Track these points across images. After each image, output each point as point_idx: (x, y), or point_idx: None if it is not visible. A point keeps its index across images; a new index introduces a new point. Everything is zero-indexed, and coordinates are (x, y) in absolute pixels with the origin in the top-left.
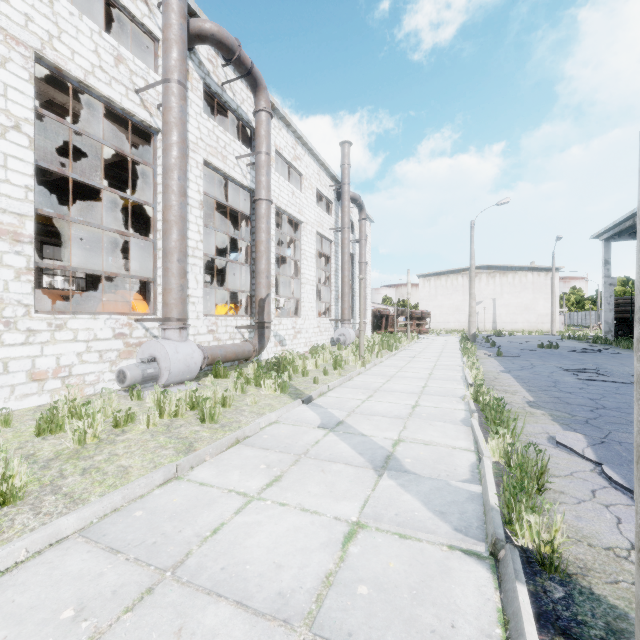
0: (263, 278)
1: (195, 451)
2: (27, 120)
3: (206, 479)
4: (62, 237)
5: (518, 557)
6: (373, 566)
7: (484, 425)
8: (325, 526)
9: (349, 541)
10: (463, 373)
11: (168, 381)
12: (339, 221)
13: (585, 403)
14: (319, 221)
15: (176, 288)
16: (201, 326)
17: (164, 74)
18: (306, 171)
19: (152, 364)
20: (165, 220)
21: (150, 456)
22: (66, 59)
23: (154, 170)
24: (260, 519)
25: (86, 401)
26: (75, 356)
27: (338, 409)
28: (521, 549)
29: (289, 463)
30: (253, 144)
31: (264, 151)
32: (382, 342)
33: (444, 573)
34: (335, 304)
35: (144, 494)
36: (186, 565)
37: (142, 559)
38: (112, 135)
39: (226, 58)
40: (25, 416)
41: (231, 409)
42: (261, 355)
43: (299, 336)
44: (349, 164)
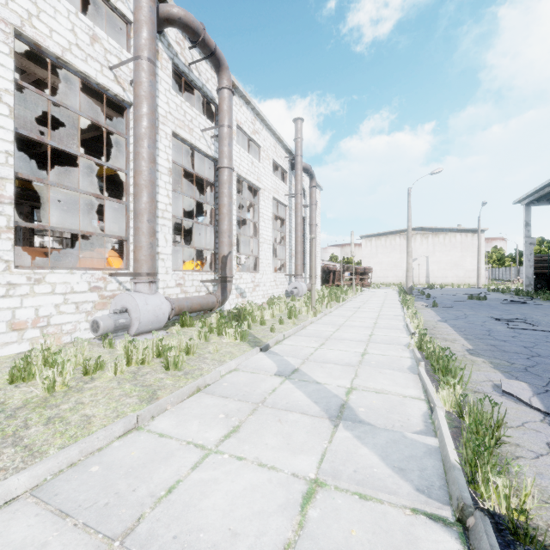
0: (225, 237)
1: (157, 399)
2: (7, 91)
3: (166, 430)
4: (51, 202)
5: (490, 527)
6: (334, 534)
7: (430, 373)
8: (283, 484)
9: (308, 503)
10: (404, 322)
11: (138, 330)
12: (293, 188)
13: (520, 351)
14: (275, 188)
15: (146, 246)
16: (170, 280)
17: (135, 52)
18: (264, 144)
19: (124, 315)
20: (136, 184)
21: (114, 405)
22: (44, 36)
23: (127, 140)
24: (217, 476)
25: (57, 350)
26: (53, 307)
27: (293, 357)
28: (488, 513)
29: (247, 412)
30: (217, 119)
31: (226, 124)
32: (331, 294)
33: (411, 544)
34: (289, 261)
35: (103, 446)
36: (136, 532)
37: (91, 525)
38: (93, 112)
39: (192, 40)
40: (4, 363)
41: (194, 357)
42: (224, 306)
43: (257, 289)
44: (301, 138)
